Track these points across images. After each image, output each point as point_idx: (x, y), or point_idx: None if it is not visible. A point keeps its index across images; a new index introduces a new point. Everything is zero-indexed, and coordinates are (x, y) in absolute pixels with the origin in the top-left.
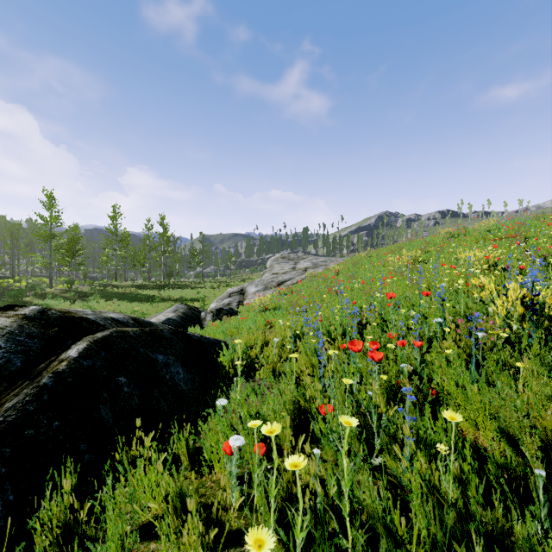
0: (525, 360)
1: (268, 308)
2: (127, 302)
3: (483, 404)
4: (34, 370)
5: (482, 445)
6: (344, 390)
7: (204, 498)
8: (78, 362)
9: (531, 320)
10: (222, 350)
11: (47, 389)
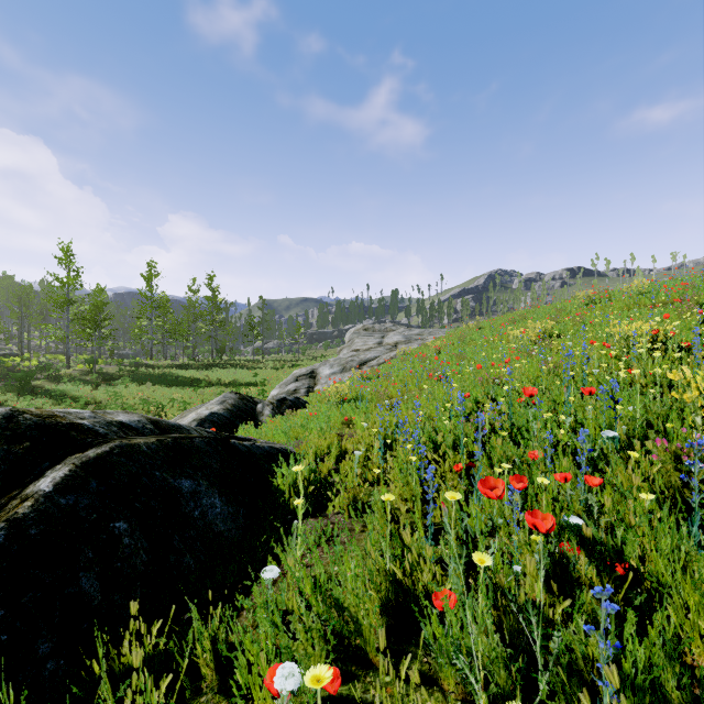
0: None
1: (347, 398)
2: (164, 387)
3: None
4: None
5: None
6: (465, 544)
7: None
8: (52, 500)
9: None
10: (281, 464)
11: None
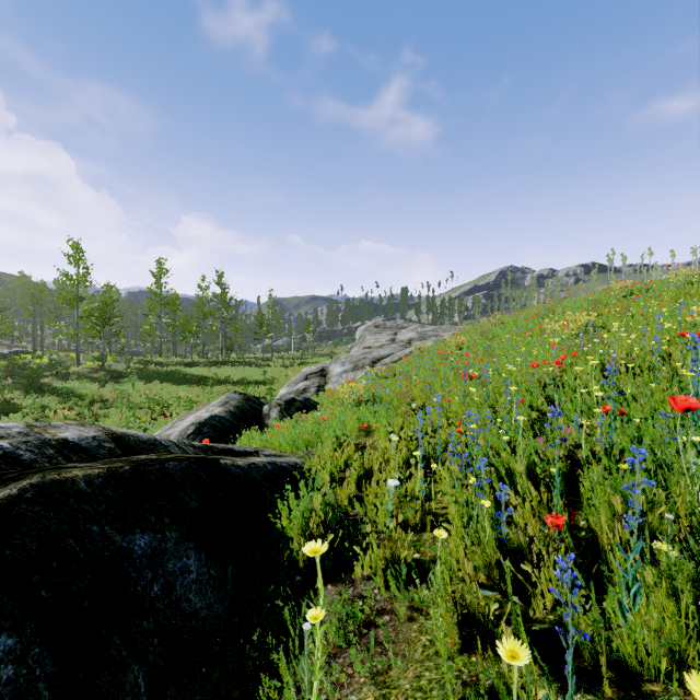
0: None
1: (363, 400)
2: (172, 385)
3: None
4: None
5: None
6: None
7: None
8: None
9: None
10: (287, 491)
11: None
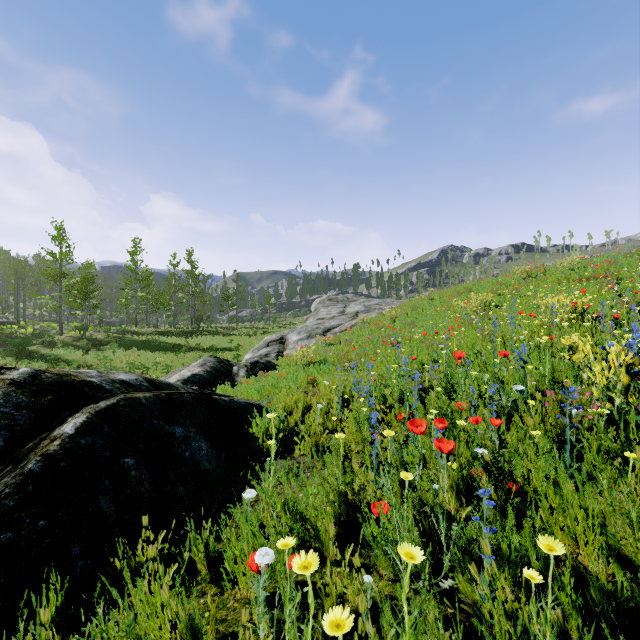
0: (638, 450)
1: (312, 361)
2: (148, 351)
3: (583, 508)
4: (19, 451)
5: (583, 563)
6: None
7: (225, 625)
8: (75, 440)
9: (639, 393)
10: (255, 417)
11: (33, 477)
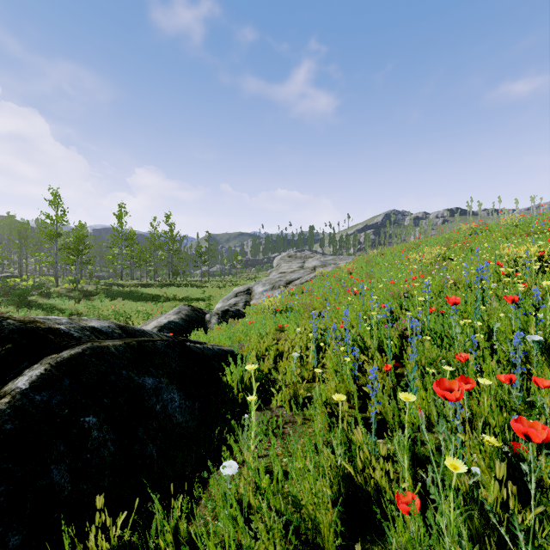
0: None
1: (278, 310)
2: (132, 301)
3: None
4: None
5: None
6: None
7: None
8: (28, 397)
9: None
10: (228, 364)
11: None
